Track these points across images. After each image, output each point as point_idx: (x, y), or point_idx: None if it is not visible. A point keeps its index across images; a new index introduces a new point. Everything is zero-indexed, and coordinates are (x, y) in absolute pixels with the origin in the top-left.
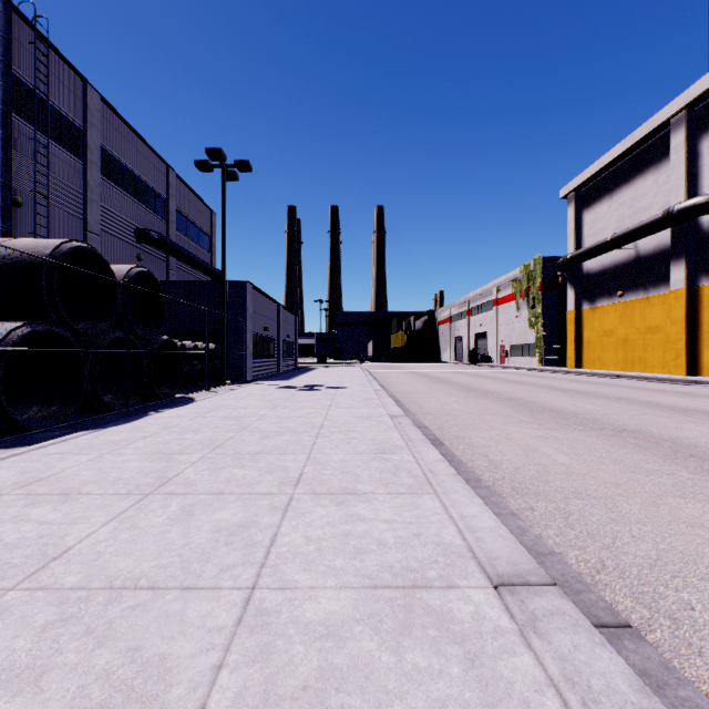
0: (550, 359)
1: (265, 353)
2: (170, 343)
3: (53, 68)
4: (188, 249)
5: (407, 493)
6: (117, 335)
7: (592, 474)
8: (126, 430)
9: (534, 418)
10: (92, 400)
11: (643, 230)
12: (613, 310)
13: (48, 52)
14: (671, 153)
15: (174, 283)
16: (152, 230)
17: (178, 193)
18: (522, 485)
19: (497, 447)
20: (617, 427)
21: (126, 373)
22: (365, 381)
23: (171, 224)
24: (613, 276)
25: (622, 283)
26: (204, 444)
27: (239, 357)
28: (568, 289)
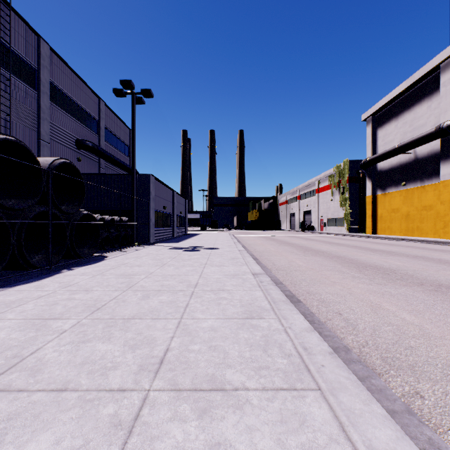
0: (354, 228)
1: (164, 224)
2: (89, 217)
3: (14, 25)
4: (114, 155)
5: (284, 388)
6: (42, 209)
7: (448, 338)
8: (29, 289)
9: (362, 273)
10: (19, 260)
11: (421, 140)
12: (398, 195)
13: (10, 13)
14: (441, 87)
15: (100, 175)
16: (87, 141)
17: (107, 116)
18: (390, 354)
19: (346, 303)
20: (432, 282)
21: (49, 239)
22: (232, 243)
23: (101, 137)
24: (398, 172)
25: (404, 176)
26: (86, 306)
27: (145, 226)
28: (367, 181)
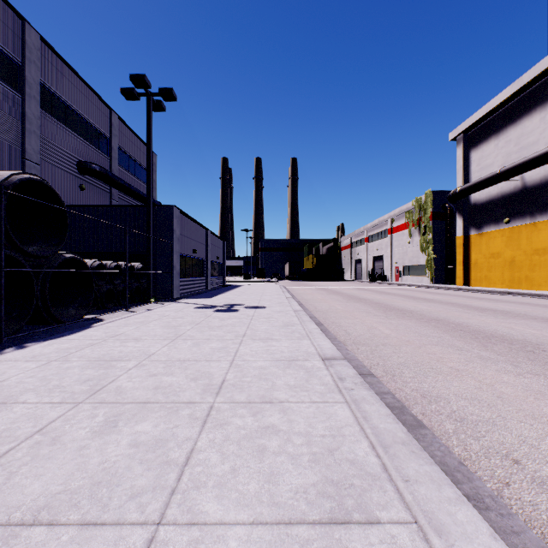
0: (439, 278)
1: (194, 273)
2: (77, 262)
3: None
4: (131, 183)
5: None
6: None
7: None
8: None
9: (492, 351)
10: None
11: (532, 162)
12: (499, 235)
13: None
14: None
15: (106, 207)
16: (93, 163)
17: (121, 134)
18: None
19: (508, 425)
20: None
21: None
22: (283, 299)
23: (113, 160)
24: (499, 205)
25: (508, 211)
26: None
27: (166, 276)
28: (457, 218)
